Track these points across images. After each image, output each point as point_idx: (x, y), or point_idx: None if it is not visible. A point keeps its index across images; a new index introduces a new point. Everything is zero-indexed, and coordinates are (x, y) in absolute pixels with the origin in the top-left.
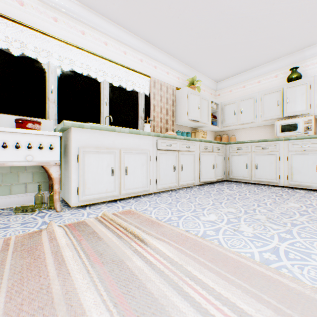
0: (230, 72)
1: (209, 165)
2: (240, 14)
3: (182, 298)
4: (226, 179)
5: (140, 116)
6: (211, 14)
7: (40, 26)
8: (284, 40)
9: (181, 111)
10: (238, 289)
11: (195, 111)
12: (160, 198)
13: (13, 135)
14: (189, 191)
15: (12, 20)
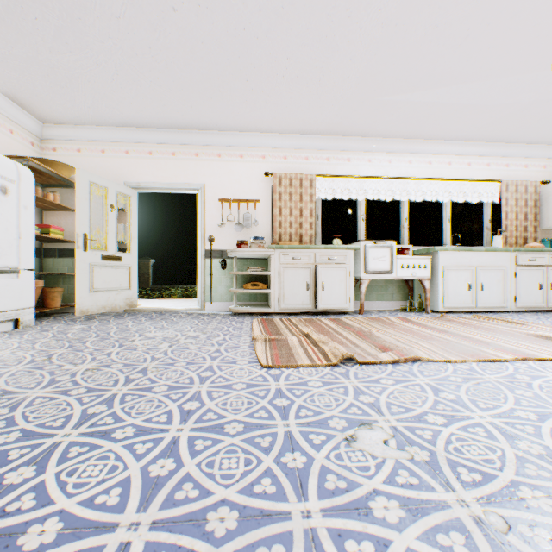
0: None
1: None
2: None
3: None
4: None
5: (485, 227)
6: None
7: (400, 173)
8: None
9: (548, 212)
10: None
11: None
12: (522, 315)
13: (405, 260)
14: None
15: (387, 178)
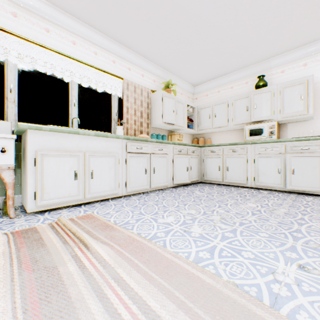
0: (205, 76)
1: (183, 168)
2: (208, 22)
3: (98, 300)
4: (201, 181)
5: (114, 118)
6: (179, 20)
7: None
8: (251, 49)
9: (155, 113)
10: (156, 287)
11: (170, 114)
12: (128, 201)
13: None
14: (161, 193)
15: None
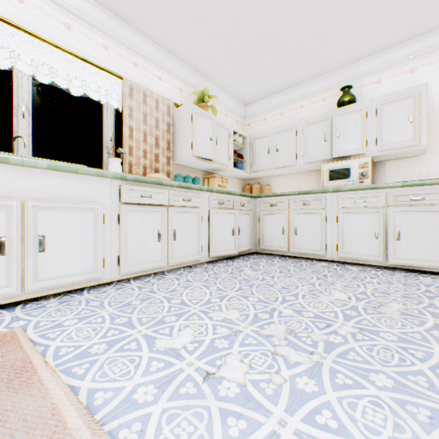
0: (262, 89)
1: (226, 230)
2: None
3: None
4: (256, 251)
5: (107, 146)
6: None
7: None
8: (332, 42)
9: (181, 142)
10: None
11: (206, 143)
12: (118, 293)
13: None
14: (186, 274)
15: None
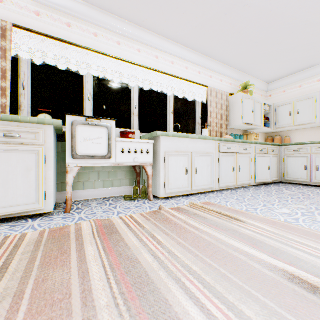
0: (285, 72)
1: (264, 167)
2: (304, 21)
3: (295, 249)
4: (281, 181)
5: (198, 122)
6: (272, 25)
7: (129, 58)
8: None
9: (234, 115)
10: None
11: (249, 114)
12: (225, 195)
13: (127, 144)
14: (248, 190)
15: (115, 57)
